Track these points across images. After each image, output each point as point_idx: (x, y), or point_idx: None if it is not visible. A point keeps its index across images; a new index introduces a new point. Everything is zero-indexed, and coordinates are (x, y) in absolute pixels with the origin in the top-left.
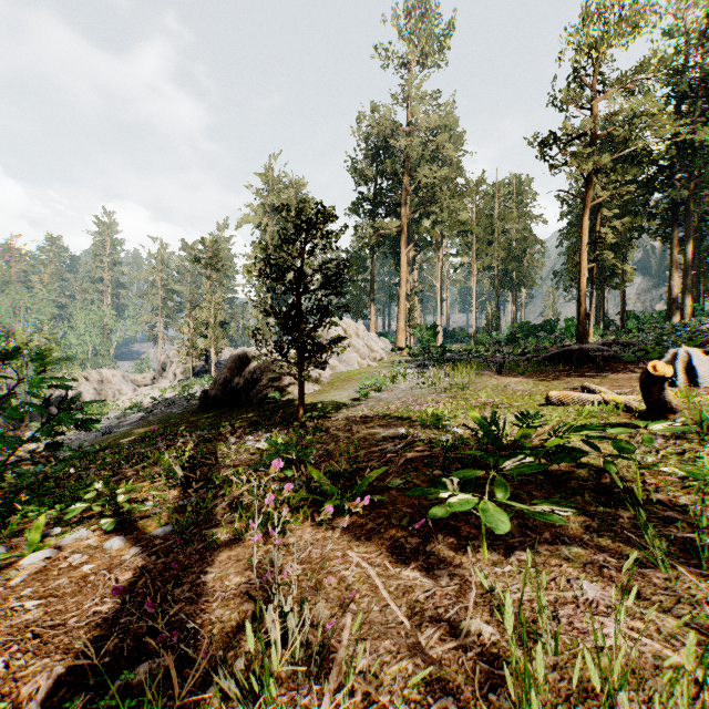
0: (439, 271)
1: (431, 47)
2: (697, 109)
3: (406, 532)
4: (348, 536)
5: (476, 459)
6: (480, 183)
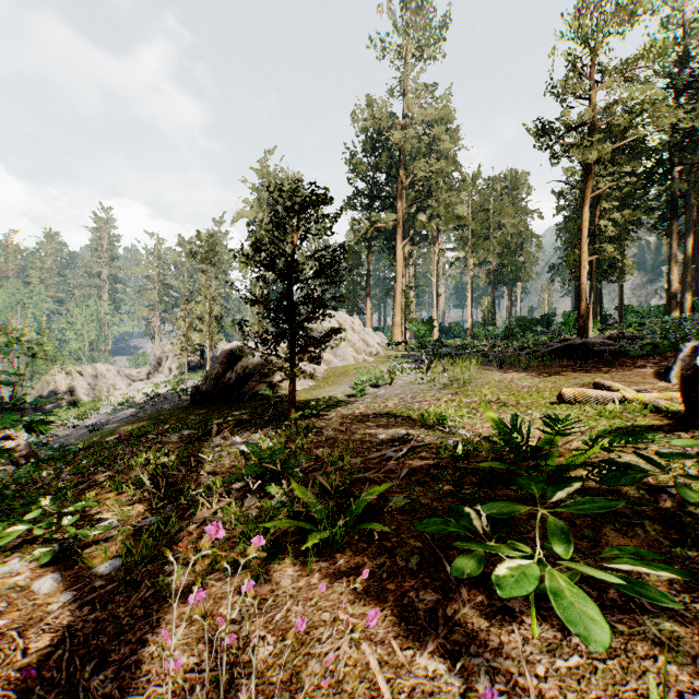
0: (435, 266)
1: (427, 39)
2: (697, 100)
3: (416, 580)
4: (339, 585)
5: (493, 470)
6: (476, 177)
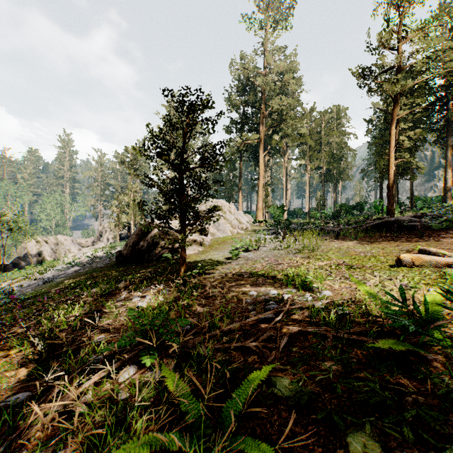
0: (284, 170)
1: (280, 15)
2: None
3: None
4: None
5: None
6: (312, 111)
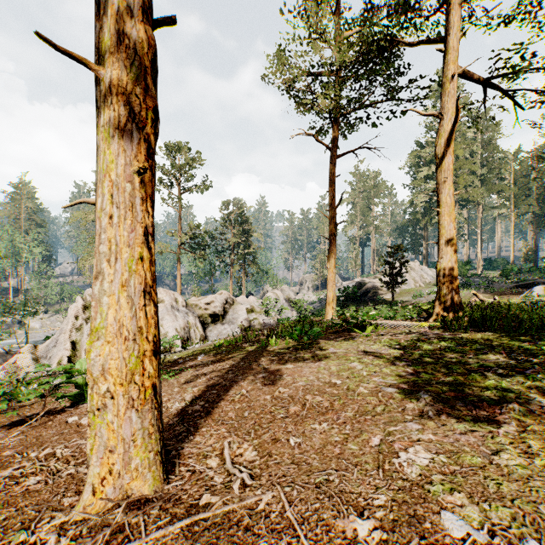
0: (479, 221)
1: None
2: None
3: None
4: None
5: None
6: (516, 153)
